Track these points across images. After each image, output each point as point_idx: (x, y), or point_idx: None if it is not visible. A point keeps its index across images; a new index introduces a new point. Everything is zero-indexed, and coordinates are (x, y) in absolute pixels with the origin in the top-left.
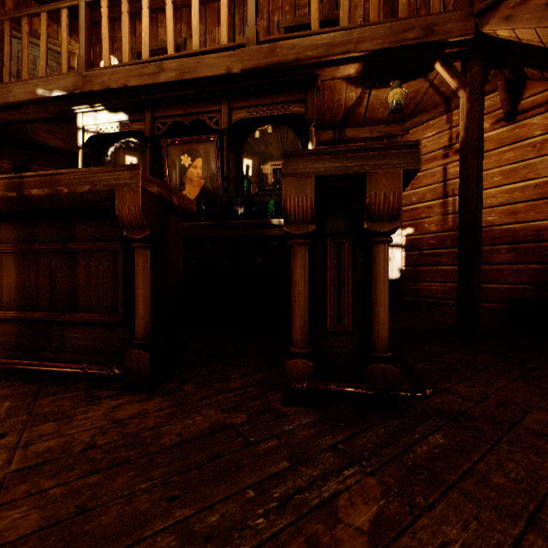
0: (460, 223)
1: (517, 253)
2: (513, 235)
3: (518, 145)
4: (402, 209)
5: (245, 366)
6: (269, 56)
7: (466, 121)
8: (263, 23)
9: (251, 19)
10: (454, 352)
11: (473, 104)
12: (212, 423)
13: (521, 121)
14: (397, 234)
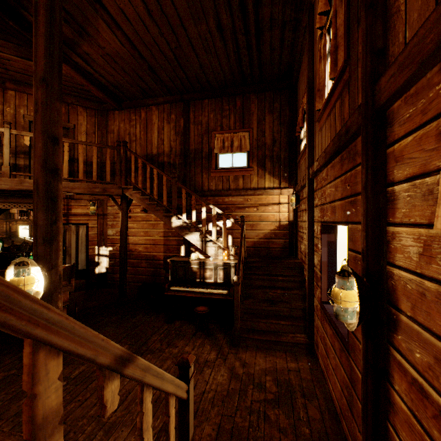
0: (119, 261)
1: (148, 263)
2: (147, 256)
3: (148, 222)
4: (108, 237)
5: (10, 353)
6: (19, 185)
7: (121, 223)
8: (10, 110)
9: (6, 162)
10: (107, 318)
11: (123, 217)
12: (4, 376)
13: (149, 213)
14: (105, 249)
